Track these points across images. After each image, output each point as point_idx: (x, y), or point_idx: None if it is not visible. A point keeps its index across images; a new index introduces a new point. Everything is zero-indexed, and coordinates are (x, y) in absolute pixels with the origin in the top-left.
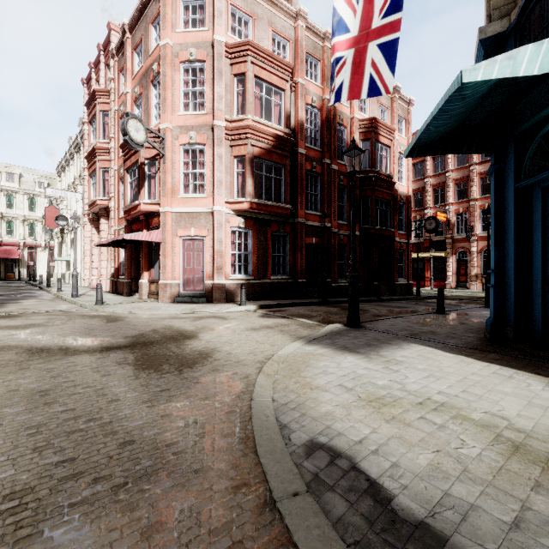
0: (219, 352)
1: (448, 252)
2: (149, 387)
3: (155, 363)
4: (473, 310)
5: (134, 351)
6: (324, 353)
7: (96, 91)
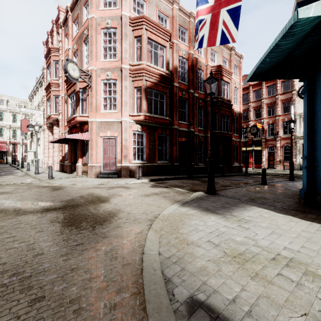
0: (122, 213)
1: (263, 147)
2: (69, 241)
3: (77, 221)
4: (283, 182)
5: (64, 211)
6: (194, 214)
7: (51, 48)
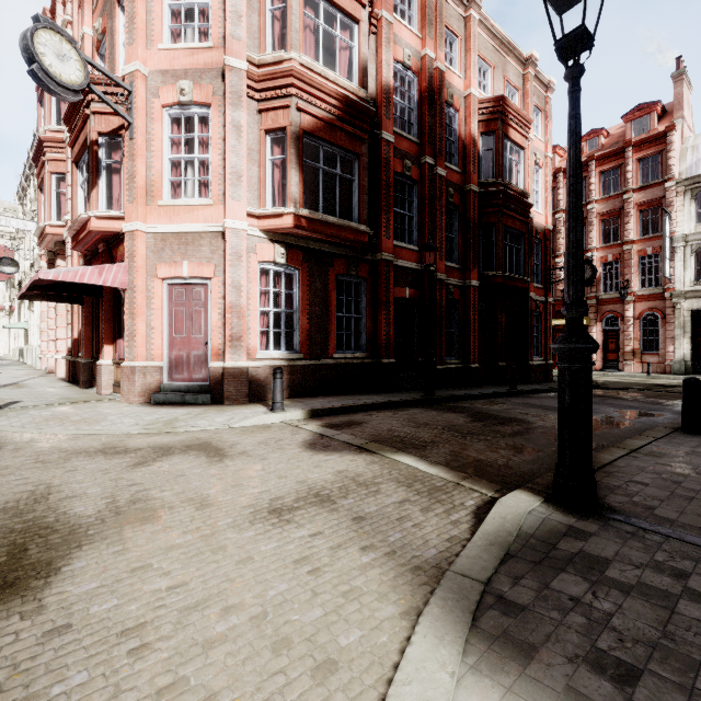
0: None
1: (590, 318)
2: None
3: None
4: None
5: None
6: None
7: None
